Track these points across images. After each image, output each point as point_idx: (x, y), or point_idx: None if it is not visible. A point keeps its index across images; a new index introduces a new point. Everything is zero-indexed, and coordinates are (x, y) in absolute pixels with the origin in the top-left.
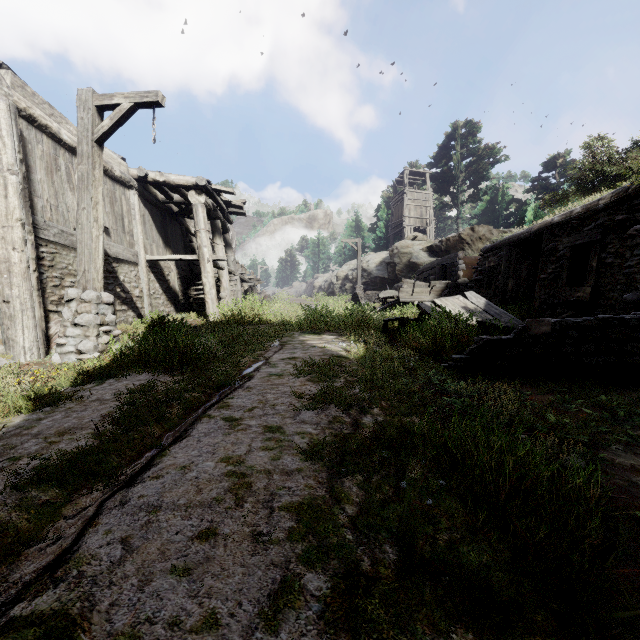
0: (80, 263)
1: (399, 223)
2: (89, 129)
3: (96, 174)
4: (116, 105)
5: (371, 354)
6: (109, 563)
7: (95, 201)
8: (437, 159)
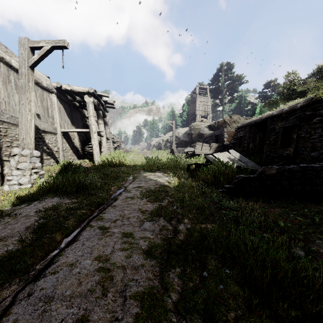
0: (20, 134)
1: (194, 113)
2: (26, 60)
3: (30, 85)
4: (41, 47)
5: (182, 185)
6: None
7: (29, 100)
8: (212, 81)
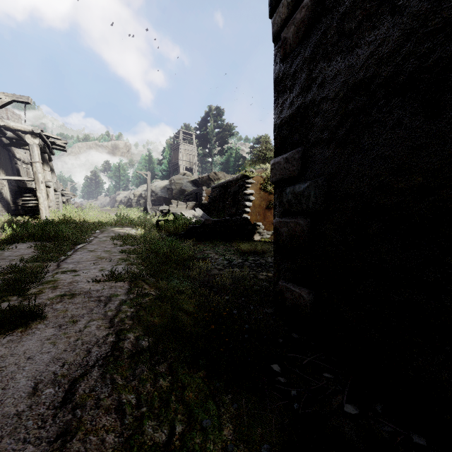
0: None
1: (176, 163)
2: None
3: None
4: None
5: (146, 233)
6: (74, 266)
7: None
8: (200, 126)
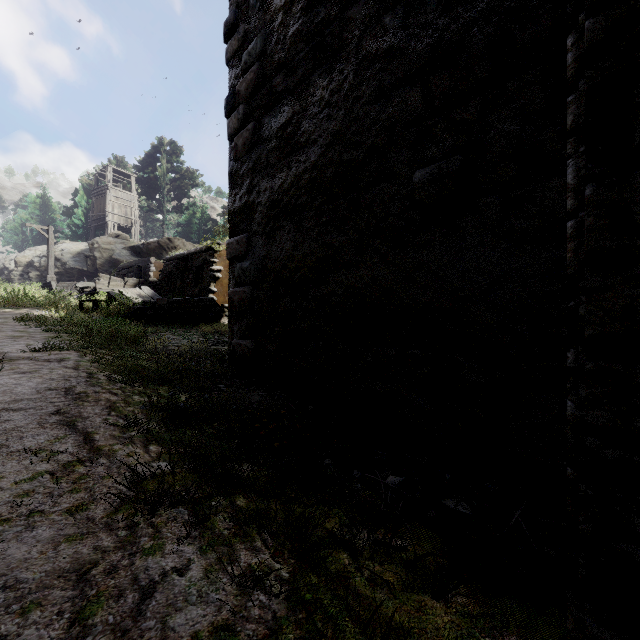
0: None
1: (102, 217)
2: None
3: None
4: None
5: (70, 314)
6: None
7: None
8: (144, 165)
